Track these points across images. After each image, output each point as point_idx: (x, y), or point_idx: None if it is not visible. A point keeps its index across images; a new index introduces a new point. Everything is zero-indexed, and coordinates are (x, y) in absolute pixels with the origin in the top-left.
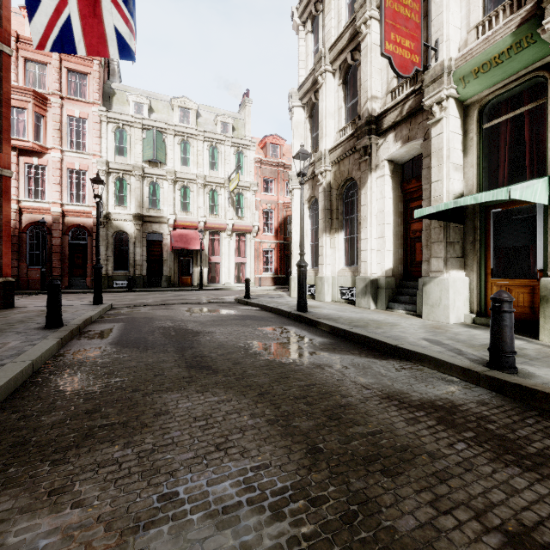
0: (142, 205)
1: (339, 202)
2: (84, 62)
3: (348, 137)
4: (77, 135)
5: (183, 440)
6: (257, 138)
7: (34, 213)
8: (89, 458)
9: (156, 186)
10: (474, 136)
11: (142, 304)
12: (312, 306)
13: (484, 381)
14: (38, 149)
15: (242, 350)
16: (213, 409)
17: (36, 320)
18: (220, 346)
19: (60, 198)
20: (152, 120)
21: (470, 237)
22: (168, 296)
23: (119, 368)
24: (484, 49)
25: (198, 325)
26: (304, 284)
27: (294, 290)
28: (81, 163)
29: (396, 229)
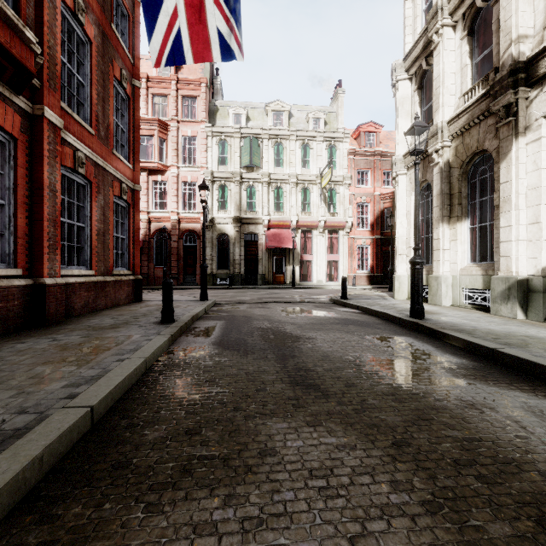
0: (240, 209)
1: (463, 183)
2: (194, 87)
3: (478, 100)
4: (189, 152)
5: (299, 511)
6: (350, 129)
7: (159, 222)
8: (185, 512)
9: (252, 190)
10: None
11: (240, 301)
12: (427, 311)
13: None
14: (161, 168)
15: (353, 366)
16: (333, 459)
17: (155, 315)
18: (325, 358)
19: (177, 208)
20: (249, 128)
21: None
22: (263, 294)
23: (221, 374)
24: None
25: (296, 328)
26: (420, 285)
27: (398, 290)
28: (192, 176)
29: None
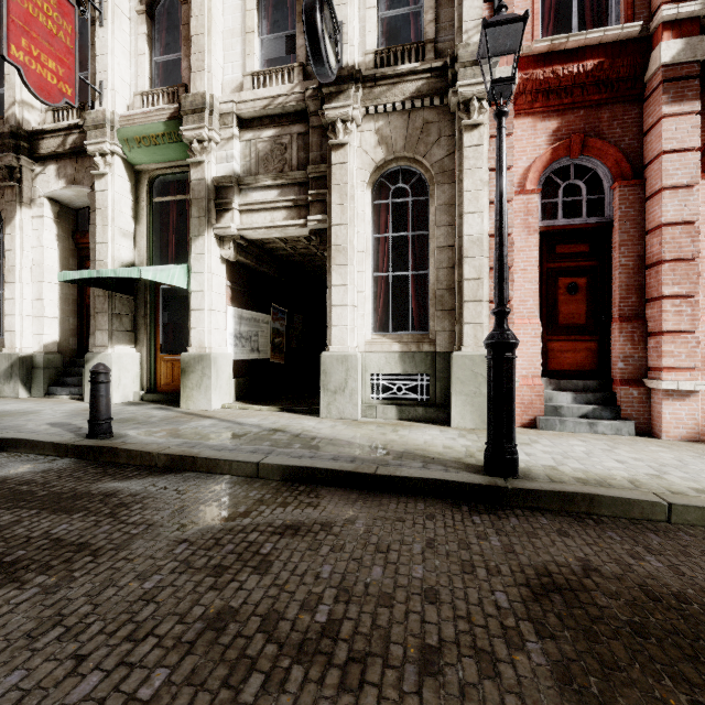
0: None
1: None
2: None
3: None
4: None
5: None
6: None
7: None
8: None
9: None
10: (145, 206)
11: None
12: None
13: (71, 452)
14: None
15: None
16: None
17: None
18: None
19: None
20: None
21: (142, 311)
22: None
23: None
24: (144, 122)
25: None
26: None
27: None
28: None
29: (66, 290)
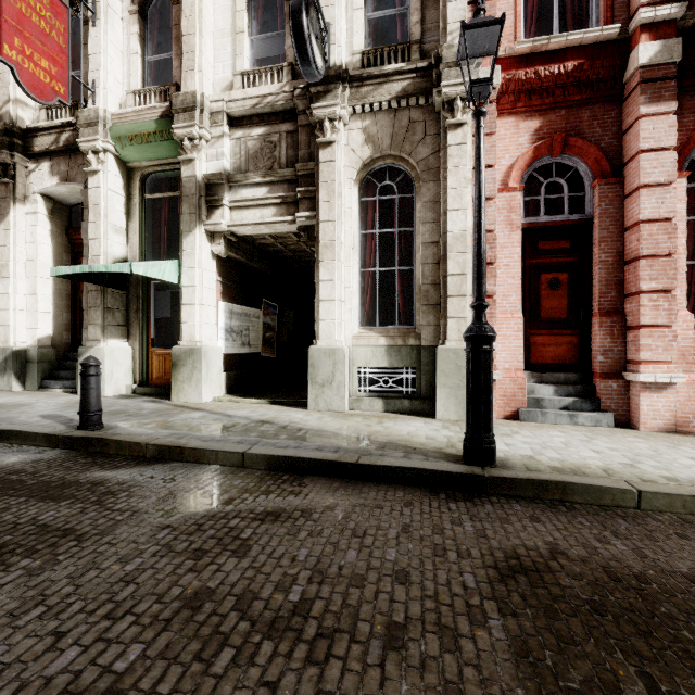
0: None
1: None
2: None
3: None
4: None
5: None
6: None
7: None
8: None
9: None
10: (138, 202)
11: None
12: None
13: (61, 443)
14: None
15: None
16: None
17: None
18: None
19: None
20: None
21: (135, 305)
22: None
23: None
24: (136, 120)
25: None
26: None
27: None
28: None
29: (60, 285)
